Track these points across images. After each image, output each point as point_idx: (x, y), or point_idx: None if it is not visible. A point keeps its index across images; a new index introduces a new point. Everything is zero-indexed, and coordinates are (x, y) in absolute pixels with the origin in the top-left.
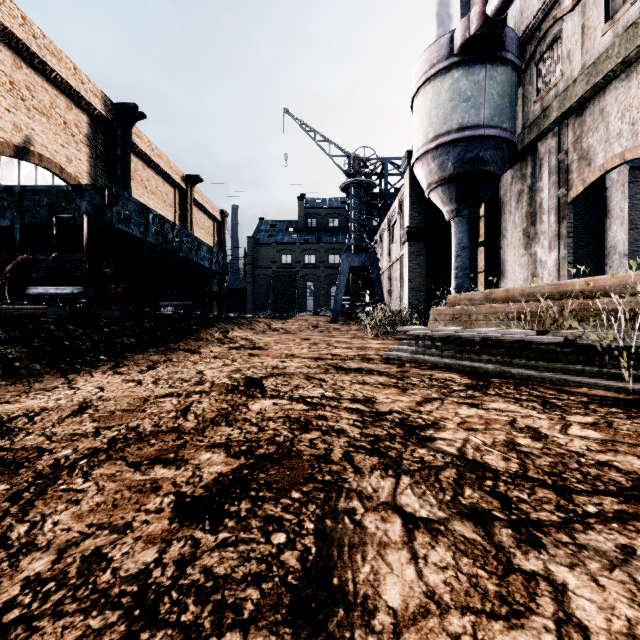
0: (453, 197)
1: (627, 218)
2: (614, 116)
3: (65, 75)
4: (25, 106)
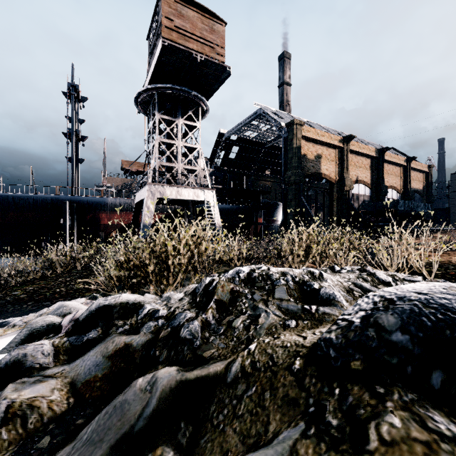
0: None
1: None
2: None
3: (365, 152)
4: (356, 168)
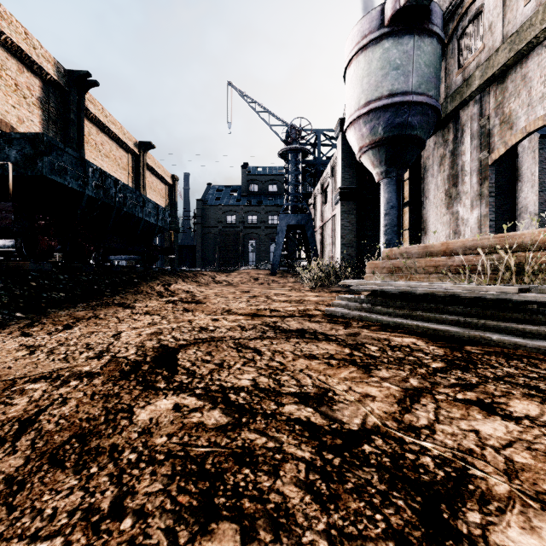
0: (383, 160)
1: (538, 181)
2: (537, 81)
3: (15, 38)
4: None
